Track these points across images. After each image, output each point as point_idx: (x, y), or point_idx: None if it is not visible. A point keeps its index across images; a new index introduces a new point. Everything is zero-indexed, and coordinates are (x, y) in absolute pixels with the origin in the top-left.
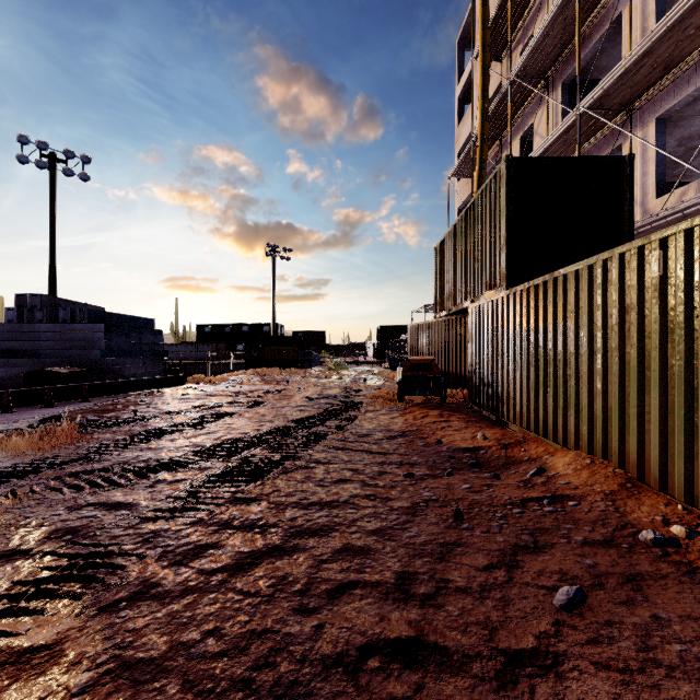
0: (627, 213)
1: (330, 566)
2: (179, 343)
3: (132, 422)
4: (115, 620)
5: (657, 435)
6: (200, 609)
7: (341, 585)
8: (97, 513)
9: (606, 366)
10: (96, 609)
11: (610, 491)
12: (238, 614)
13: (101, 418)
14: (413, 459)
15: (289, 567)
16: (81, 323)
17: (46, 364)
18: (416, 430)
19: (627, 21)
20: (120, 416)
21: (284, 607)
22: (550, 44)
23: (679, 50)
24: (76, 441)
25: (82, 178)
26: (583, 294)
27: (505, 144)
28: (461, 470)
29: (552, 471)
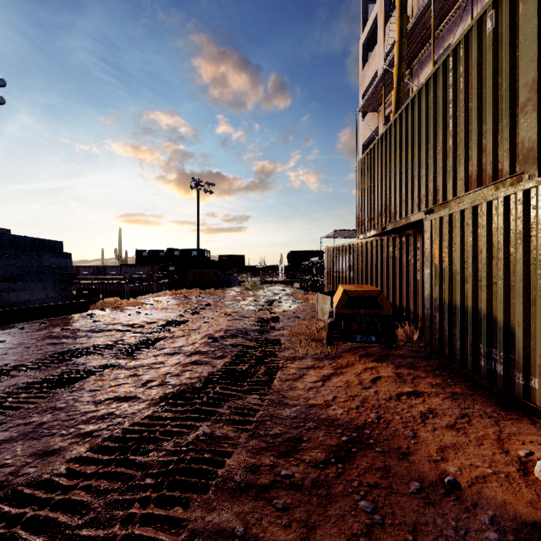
0: None
1: None
2: (120, 266)
3: None
4: None
5: None
6: None
7: None
8: None
9: None
10: None
11: None
12: None
13: None
14: None
15: None
16: None
17: None
18: (377, 422)
19: None
20: None
21: None
22: None
23: None
24: None
25: None
26: None
27: (416, 73)
28: None
29: None
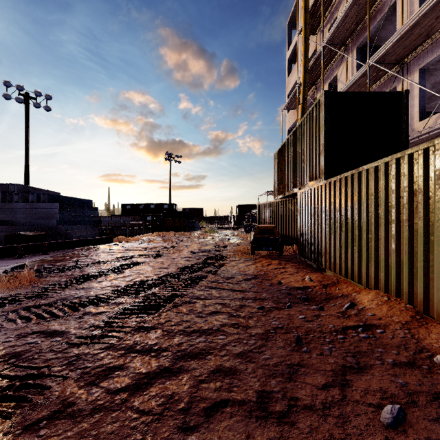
0: (404, 130)
1: (207, 385)
2: (110, 216)
3: (74, 269)
4: (34, 439)
5: (439, 282)
6: (104, 428)
7: (215, 404)
8: (38, 340)
9: (398, 233)
10: (21, 428)
11: (405, 322)
12: (134, 432)
13: (53, 266)
14: (263, 296)
15: (175, 386)
16: (43, 202)
17: (20, 230)
18: (263, 274)
19: (400, 6)
20: (67, 264)
21: (171, 425)
22: (349, 22)
23: (436, 23)
24: (33, 283)
25: (46, 109)
26: (381, 183)
27: (319, 88)
28: (296, 304)
29: (361, 305)
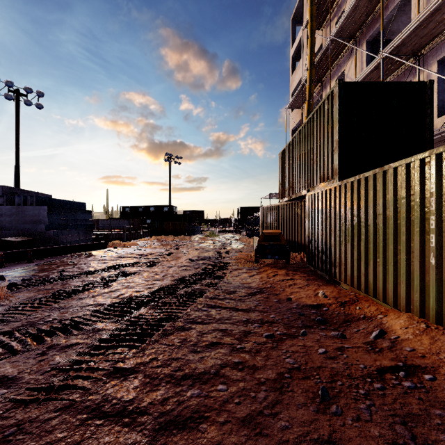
0: (428, 124)
1: None
2: (109, 219)
3: (56, 281)
4: None
5: None
6: None
7: None
8: None
9: (440, 245)
10: None
11: None
12: None
13: (34, 277)
14: (271, 317)
15: None
16: (31, 205)
17: (6, 235)
18: (270, 287)
19: None
20: (50, 275)
21: None
22: (359, 13)
23: None
24: (2, 300)
25: (38, 107)
26: (415, 183)
27: (325, 85)
28: (311, 328)
29: (393, 334)
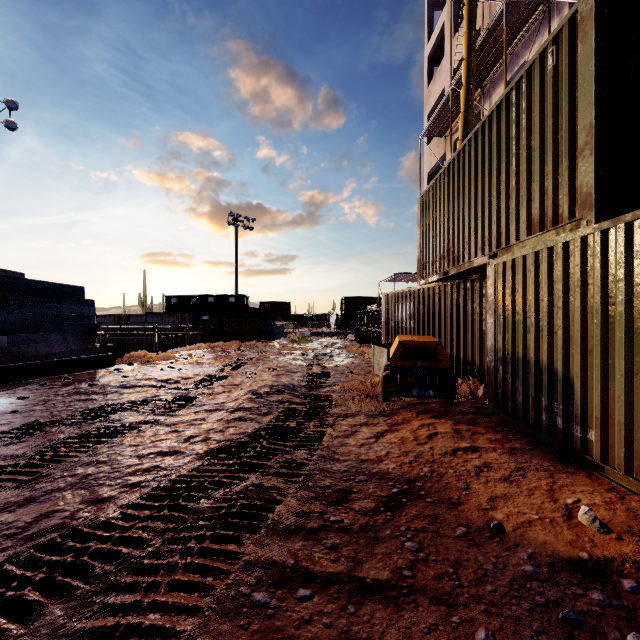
0: None
1: None
2: (145, 314)
3: None
4: None
5: None
6: None
7: None
8: None
9: None
10: None
11: None
12: None
13: None
14: None
15: None
16: None
17: None
18: (430, 475)
19: None
20: None
21: None
22: None
23: None
24: None
25: (9, 127)
26: None
27: (487, 93)
28: None
29: None
